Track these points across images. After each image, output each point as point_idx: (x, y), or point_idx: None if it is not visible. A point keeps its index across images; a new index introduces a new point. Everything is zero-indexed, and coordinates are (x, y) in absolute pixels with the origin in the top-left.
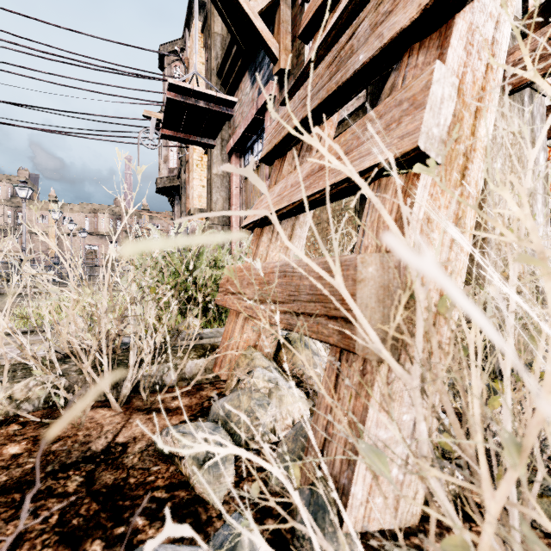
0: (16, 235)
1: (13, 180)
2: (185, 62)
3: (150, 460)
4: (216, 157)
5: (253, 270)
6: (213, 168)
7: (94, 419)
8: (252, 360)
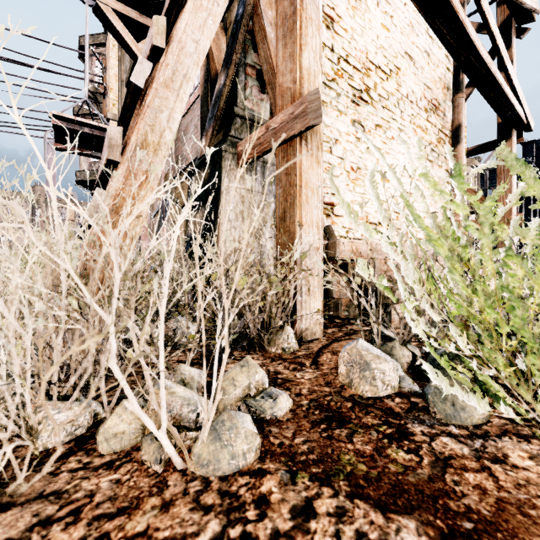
0: None
1: None
2: (103, 62)
3: None
4: None
5: None
6: None
7: None
8: None
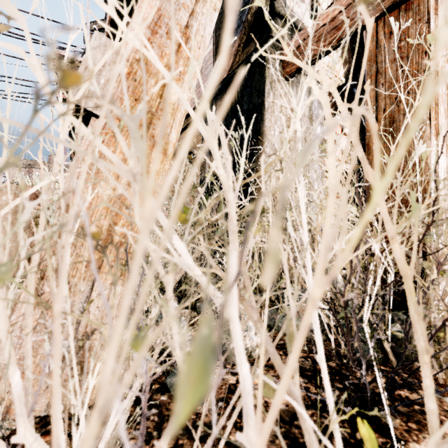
0: None
1: None
2: None
3: None
4: None
5: None
6: None
7: None
8: None
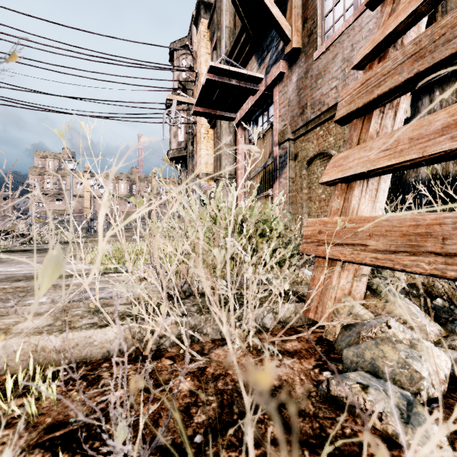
0: (61, 198)
1: (59, 156)
2: (193, 54)
3: (325, 408)
4: (225, 129)
5: (384, 222)
6: (222, 139)
7: None
8: (353, 307)
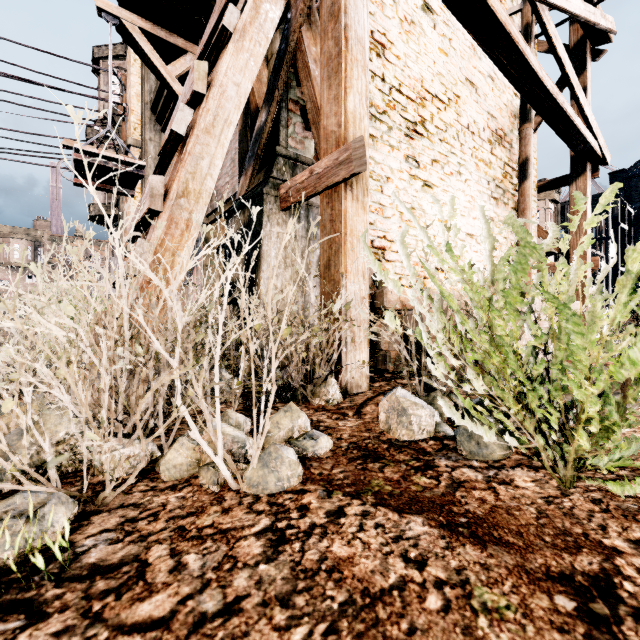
0: None
1: None
2: (122, 78)
3: None
4: None
5: None
6: None
7: None
8: None
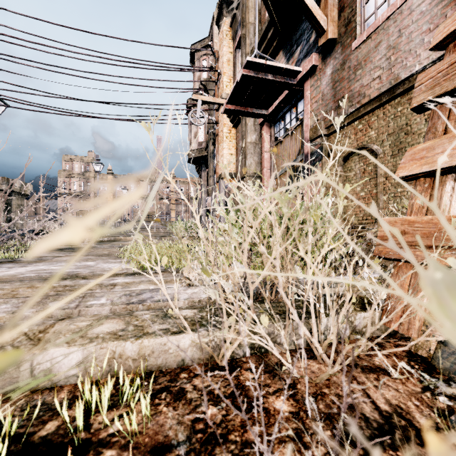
0: (87, 199)
1: (85, 159)
2: (215, 54)
3: None
4: (250, 127)
5: None
6: (247, 137)
7: (316, 373)
8: None
